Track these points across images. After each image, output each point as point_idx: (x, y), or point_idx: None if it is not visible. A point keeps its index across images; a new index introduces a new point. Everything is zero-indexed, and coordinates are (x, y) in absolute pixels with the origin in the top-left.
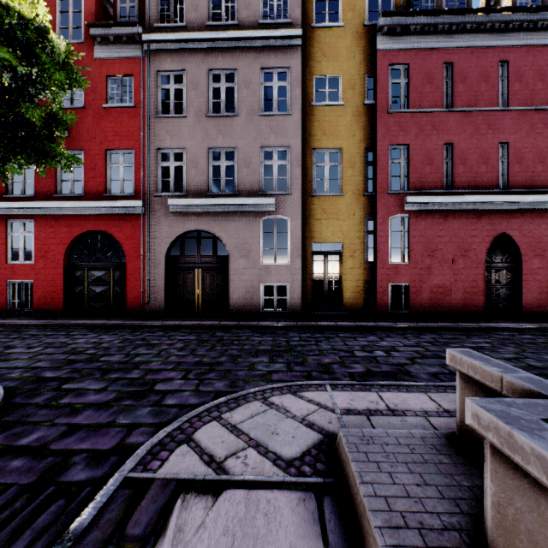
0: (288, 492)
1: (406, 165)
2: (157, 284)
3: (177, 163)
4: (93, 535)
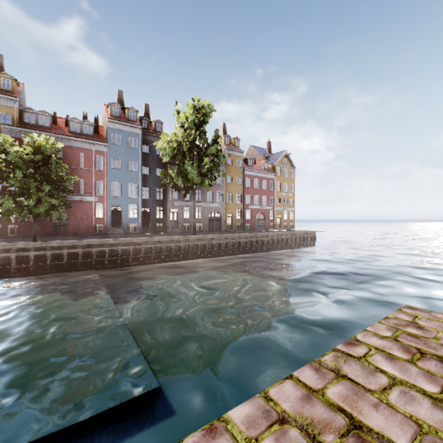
0: None
1: None
2: None
3: None
4: None
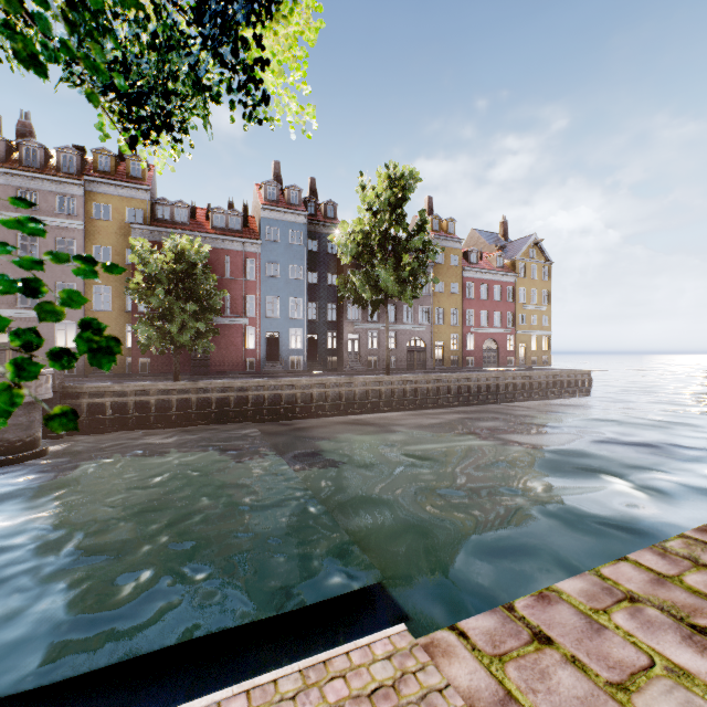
0: None
1: None
2: None
3: None
4: None
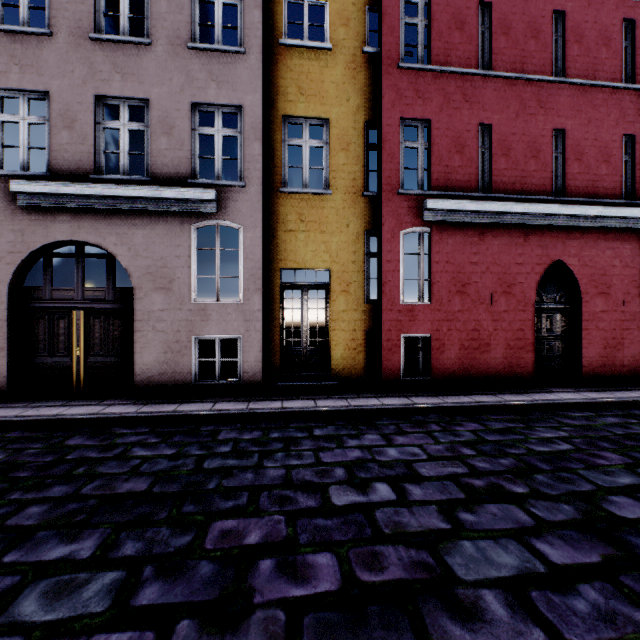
0: None
1: (425, 153)
2: None
3: (35, 119)
4: None
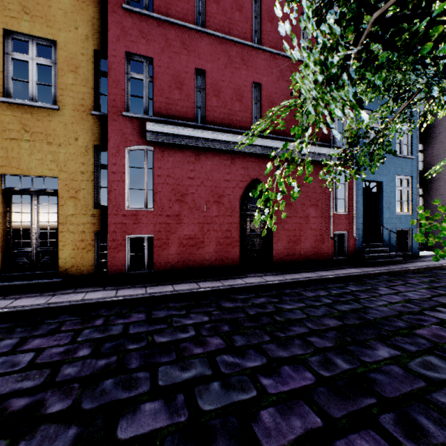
0: None
1: (152, 86)
2: None
3: None
4: None
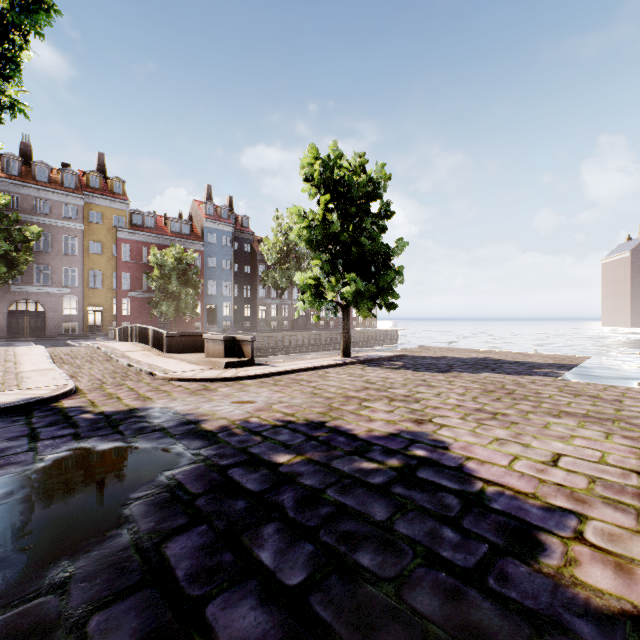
0: (92, 340)
1: (130, 280)
2: (3, 323)
3: None
4: (72, 341)
